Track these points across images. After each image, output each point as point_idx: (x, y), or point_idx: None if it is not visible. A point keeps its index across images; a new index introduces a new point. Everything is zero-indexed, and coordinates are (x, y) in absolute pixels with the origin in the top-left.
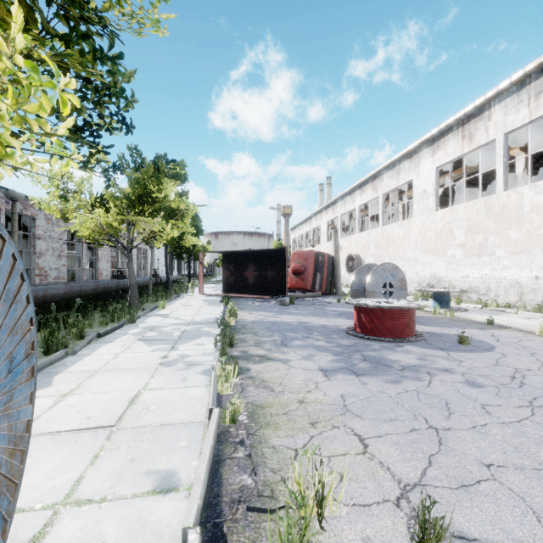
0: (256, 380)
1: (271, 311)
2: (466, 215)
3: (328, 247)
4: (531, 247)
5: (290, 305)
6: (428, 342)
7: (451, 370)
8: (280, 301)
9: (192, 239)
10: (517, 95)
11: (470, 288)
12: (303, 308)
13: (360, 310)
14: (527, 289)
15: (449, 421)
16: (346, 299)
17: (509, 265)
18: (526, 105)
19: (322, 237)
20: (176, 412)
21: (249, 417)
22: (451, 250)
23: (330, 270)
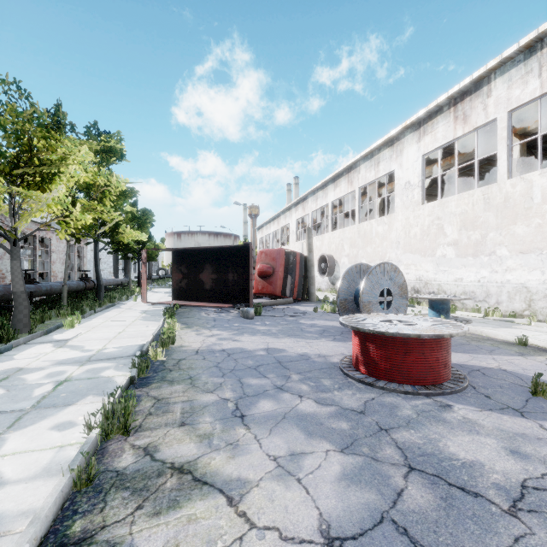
0: None
1: (228, 329)
2: (459, 209)
3: (298, 247)
4: (543, 245)
5: (255, 318)
6: (480, 391)
7: None
8: (242, 312)
9: (132, 233)
10: (524, 64)
11: (464, 294)
12: (272, 322)
13: (366, 337)
14: (538, 295)
15: None
16: (324, 307)
17: (514, 267)
18: (536, 75)
19: (292, 237)
20: None
21: None
22: (441, 249)
23: (303, 272)
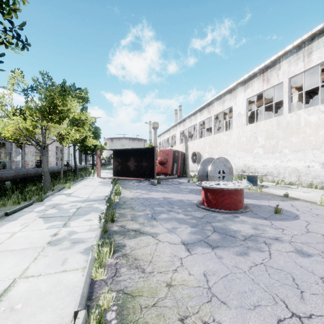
0: (129, 258)
1: (144, 189)
2: (265, 128)
3: (180, 147)
4: (305, 147)
5: (157, 185)
6: (253, 212)
7: (280, 238)
8: (151, 182)
9: (92, 141)
10: (296, 54)
11: (267, 173)
12: (166, 187)
13: (206, 190)
14: (302, 173)
15: (305, 303)
16: (193, 180)
17: (291, 159)
18: (302, 61)
19: (177, 141)
20: (41, 313)
21: (118, 315)
22: (256, 149)
23: (182, 161)
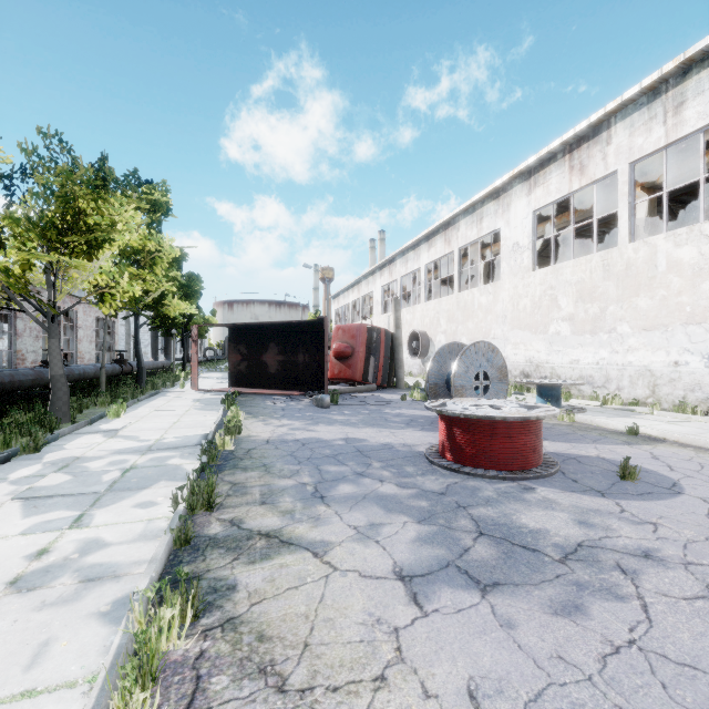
0: (243, 636)
1: (300, 419)
2: (575, 277)
3: (384, 321)
4: (668, 320)
5: (331, 407)
6: (568, 476)
7: (657, 554)
8: (316, 401)
9: (180, 305)
10: (648, 108)
11: (581, 378)
12: (351, 411)
13: (452, 421)
14: (662, 380)
15: None
16: (413, 394)
17: (637, 346)
18: (661, 122)
19: (376, 308)
20: None
21: None
22: (555, 325)
23: (388, 352)
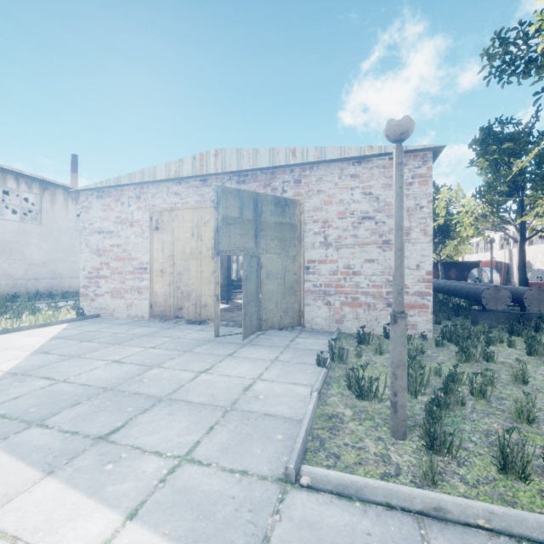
0: None
1: None
2: None
3: (501, 254)
4: None
5: None
6: None
7: None
8: None
9: None
10: None
11: None
12: None
13: None
14: None
15: None
16: None
17: None
18: None
19: (495, 247)
20: None
21: None
22: None
23: (506, 271)
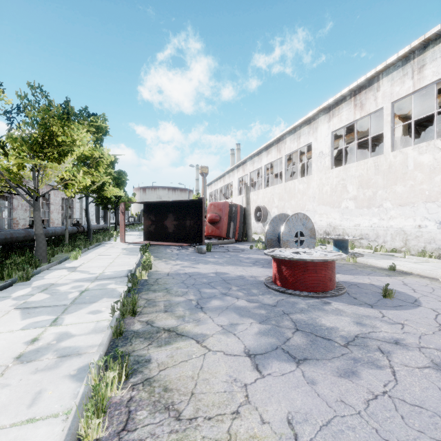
0: (155, 388)
1: (188, 260)
2: (357, 173)
3: (239, 200)
4: (415, 200)
5: (207, 253)
6: (351, 295)
7: (402, 342)
8: (197, 249)
9: (113, 190)
10: (402, 69)
11: (361, 235)
12: (219, 256)
13: (280, 262)
14: (411, 236)
15: None
16: (257, 245)
17: (395, 216)
18: (410, 77)
19: (234, 192)
20: None
21: None
22: (345, 203)
23: (242, 219)
